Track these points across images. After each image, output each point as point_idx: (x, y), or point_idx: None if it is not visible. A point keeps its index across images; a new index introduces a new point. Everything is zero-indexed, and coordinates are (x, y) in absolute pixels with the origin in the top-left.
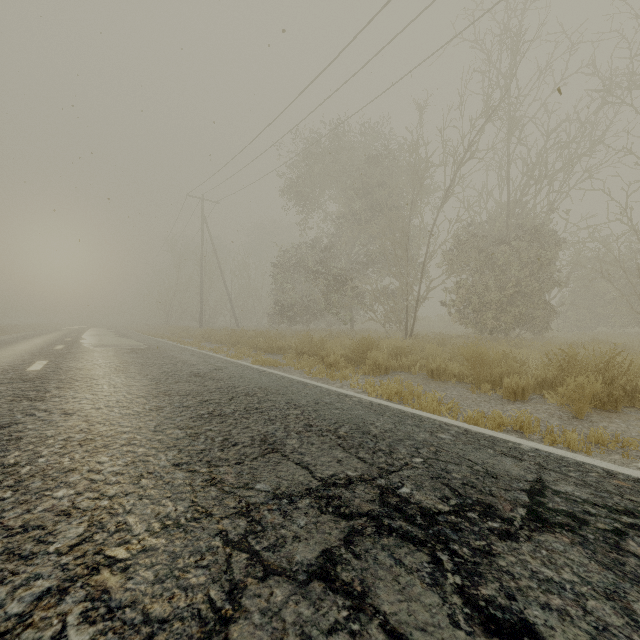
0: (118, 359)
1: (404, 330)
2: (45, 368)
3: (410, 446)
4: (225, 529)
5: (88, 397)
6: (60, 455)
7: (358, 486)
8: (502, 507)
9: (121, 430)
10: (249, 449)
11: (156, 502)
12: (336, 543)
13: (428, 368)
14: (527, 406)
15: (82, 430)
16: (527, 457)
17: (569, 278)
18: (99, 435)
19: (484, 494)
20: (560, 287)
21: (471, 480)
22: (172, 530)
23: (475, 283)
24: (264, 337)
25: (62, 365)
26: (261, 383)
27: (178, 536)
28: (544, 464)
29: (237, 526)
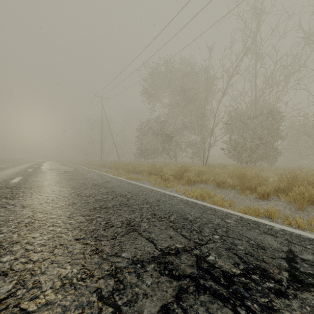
0: (57, 176)
1: (202, 162)
2: (20, 181)
3: (211, 227)
4: (100, 287)
5: (37, 197)
6: (13, 232)
7: (183, 255)
8: (272, 271)
9: (50, 217)
10: (120, 229)
11: (61, 266)
12: (170, 299)
13: (216, 181)
14: (271, 202)
15: (29, 216)
16: (279, 235)
17: (287, 135)
18: (37, 220)
19: (259, 261)
20: (282, 140)
21: (250, 251)
22: (67, 287)
23: (238, 138)
24: (132, 165)
25: (29, 179)
26: (129, 189)
27: (70, 292)
28: (290, 239)
29: (108, 285)
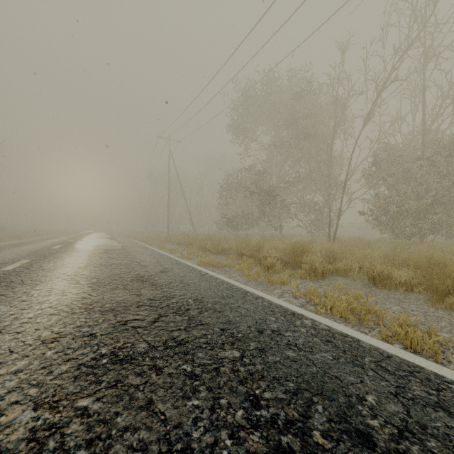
0: (86, 259)
1: (328, 235)
2: (17, 268)
3: None
4: None
5: (1, 311)
6: None
7: None
8: None
9: None
10: None
11: None
12: None
13: (369, 274)
14: None
15: None
16: None
17: None
18: None
19: None
20: None
21: None
22: None
23: (391, 194)
24: (211, 240)
25: (35, 265)
26: (198, 291)
27: None
28: None
29: None
